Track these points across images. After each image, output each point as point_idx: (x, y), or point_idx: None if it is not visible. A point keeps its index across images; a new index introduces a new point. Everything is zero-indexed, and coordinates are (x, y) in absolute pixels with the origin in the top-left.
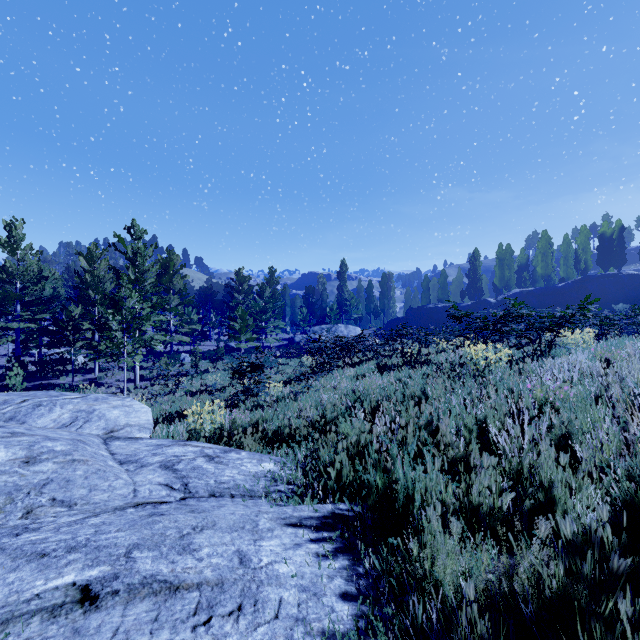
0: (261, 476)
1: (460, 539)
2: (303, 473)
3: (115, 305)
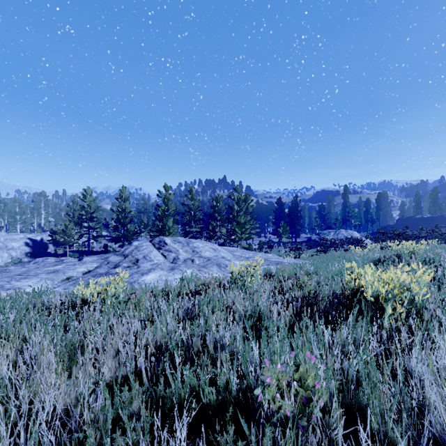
0: None
1: None
2: None
3: (238, 223)
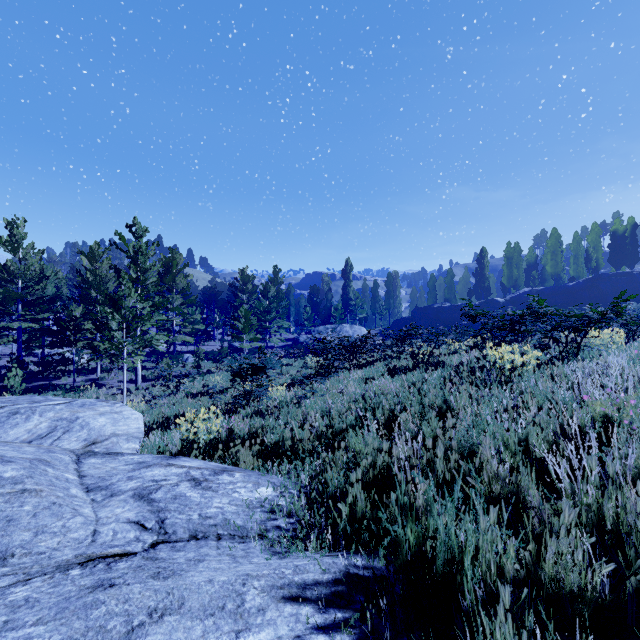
0: (256, 506)
1: (534, 632)
2: (307, 501)
3: (114, 304)
